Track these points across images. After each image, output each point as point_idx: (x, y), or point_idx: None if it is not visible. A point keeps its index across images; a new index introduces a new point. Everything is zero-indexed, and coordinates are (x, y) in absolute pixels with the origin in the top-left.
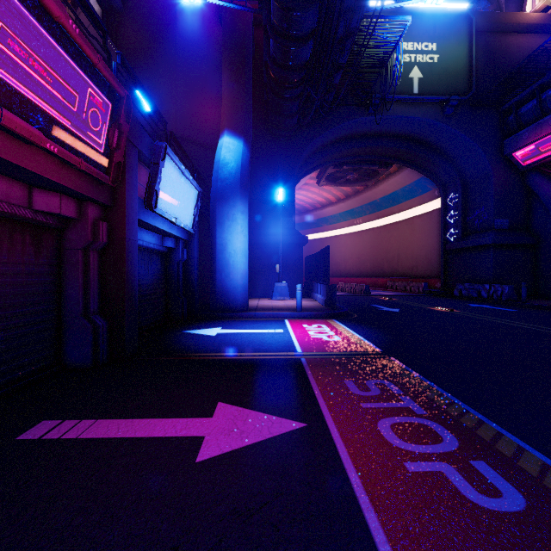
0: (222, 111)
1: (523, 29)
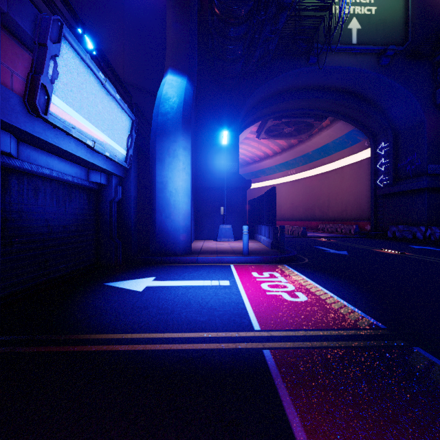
0: (166, 52)
1: None
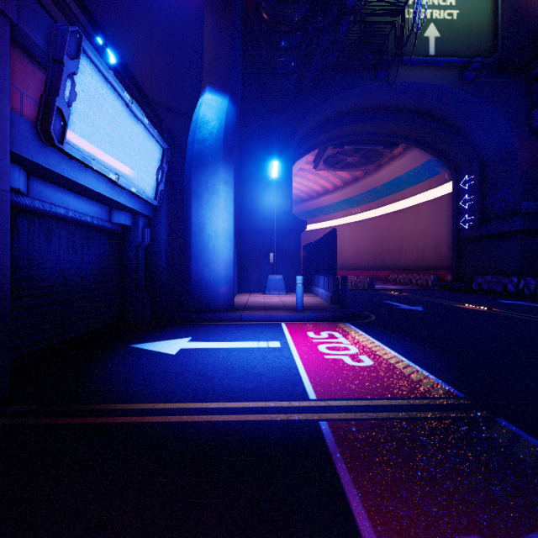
0: (204, 66)
1: None
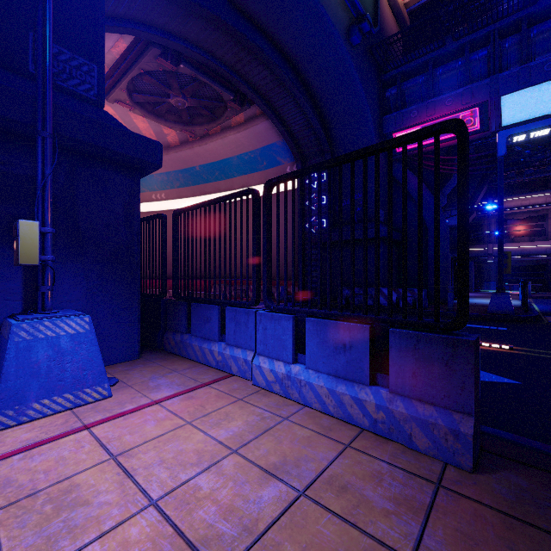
0: None
1: (391, 1)
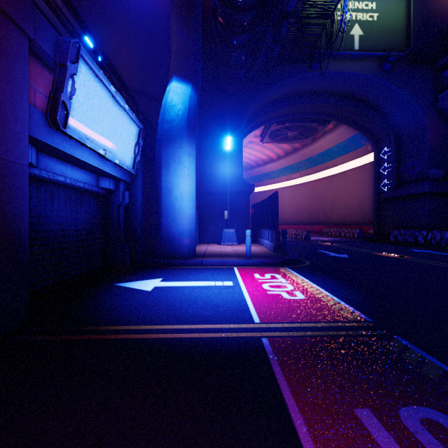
0: (171, 59)
1: None
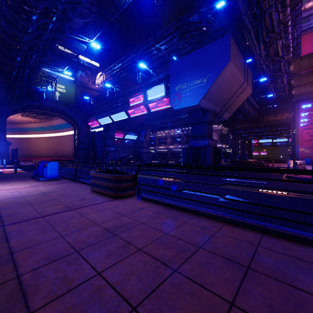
0: None
1: (92, 89)
